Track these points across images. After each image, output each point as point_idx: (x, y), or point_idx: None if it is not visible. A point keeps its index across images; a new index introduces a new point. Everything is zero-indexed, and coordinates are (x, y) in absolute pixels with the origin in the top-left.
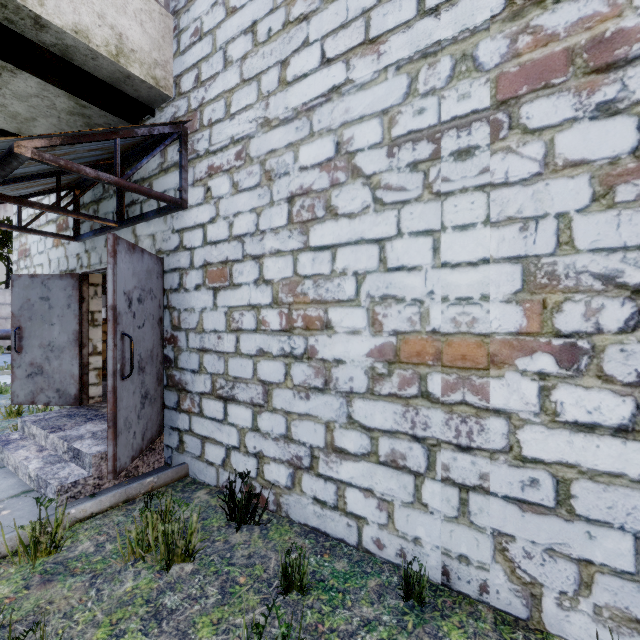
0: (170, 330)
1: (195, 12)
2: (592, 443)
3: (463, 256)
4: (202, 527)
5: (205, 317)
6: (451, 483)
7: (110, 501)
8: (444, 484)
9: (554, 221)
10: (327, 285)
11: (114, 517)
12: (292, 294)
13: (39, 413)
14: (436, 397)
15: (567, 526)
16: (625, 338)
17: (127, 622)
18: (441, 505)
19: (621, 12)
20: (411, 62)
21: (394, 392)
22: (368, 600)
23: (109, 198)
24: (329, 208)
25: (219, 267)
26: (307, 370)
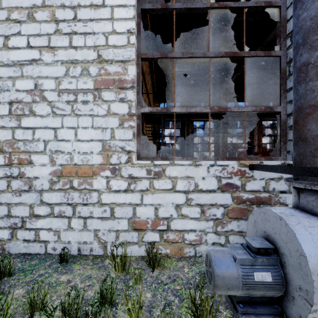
0: None
1: None
2: (119, 195)
3: (85, 138)
4: None
5: None
6: (81, 217)
7: None
8: (79, 218)
9: (110, 130)
10: (30, 145)
11: None
12: (11, 148)
13: None
14: (76, 188)
15: (113, 221)
16: (126, 165)
17: None
18: (78, 226)
19: (125, 74)
20: (67, 63)
21: (60, 188)
22: (44, 268)
23: None
24: (31, 111)
25: None
26: (20, 183)
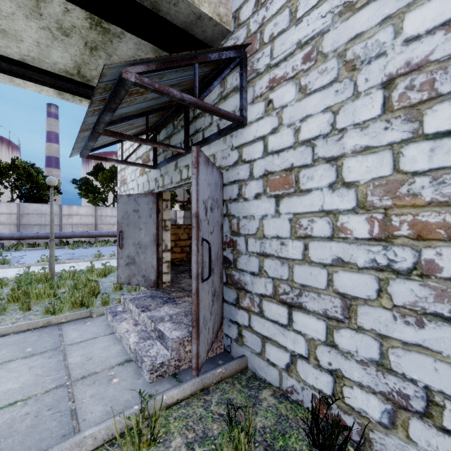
0: (229, 235)
1: None
2: None
3: None
4: (283, 447)
5: (266, 224)
6: None
7: (190, 389)
8: None
9: None
10: None
11: (195, 408)
12: (390, 196)
13: (133, 292)
14: None
15: None
16: None
17: None
18: None
19: None
20: None
21: None
22: None
23: (177, 132)
24: None
25: (282, 175)
26: (419, 290)
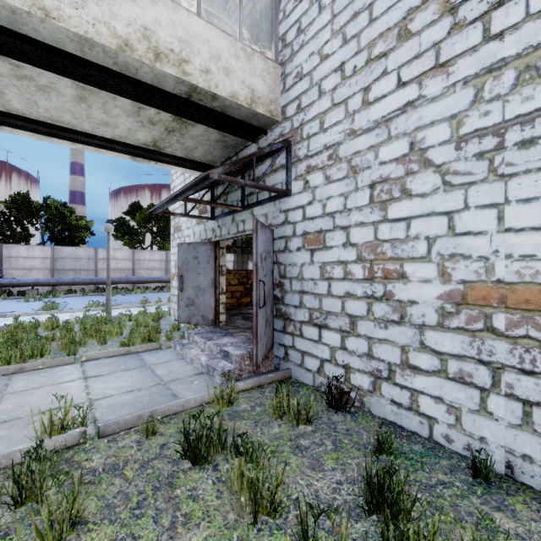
0: (278, 278)
1: (297, 61)
2: None
3: (526, 223)
4: None
5: (304, 269)
6: (515, 398)
7: (251, 384)
8: (508, 398)
9: None
10: (402, 246)
11: (255, 394)
12: (373, 253)
13: (195, 329)
14: (500, 331)
15: None
16: None
17: (282, 447)
18: (505, 414)
19: None
20: (477, 77)
21: (461, 326)
22: (442, 471)
23: (234, 191)
24: (404, 191)
25: (315, 235)
26: (385, 308)
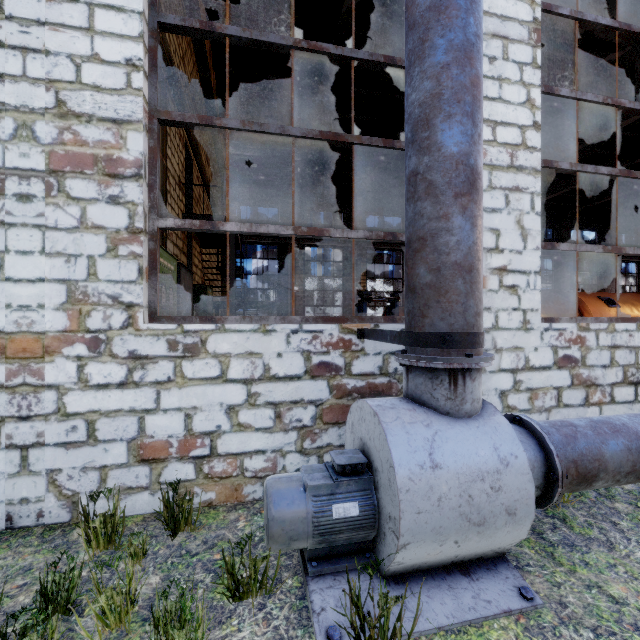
0: None
1: None
2: (107, 395)
3: (24, 274)
4: None
5: None
6: (14, 447)
7: None
8: (8, 450)
9: (87, 260)
10: None
11: None
12: None
13: None
14: (1, 383)
15: (94, 449)
16: (123, 332)
17: None
18: (6, 467)
19: (121, 148)
20: None
21: None
22: None
23: None
24: None
25: None
26: None
